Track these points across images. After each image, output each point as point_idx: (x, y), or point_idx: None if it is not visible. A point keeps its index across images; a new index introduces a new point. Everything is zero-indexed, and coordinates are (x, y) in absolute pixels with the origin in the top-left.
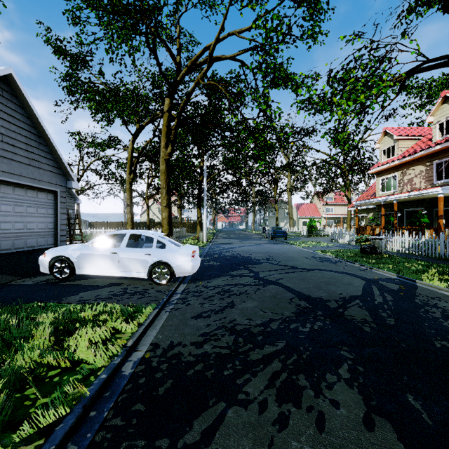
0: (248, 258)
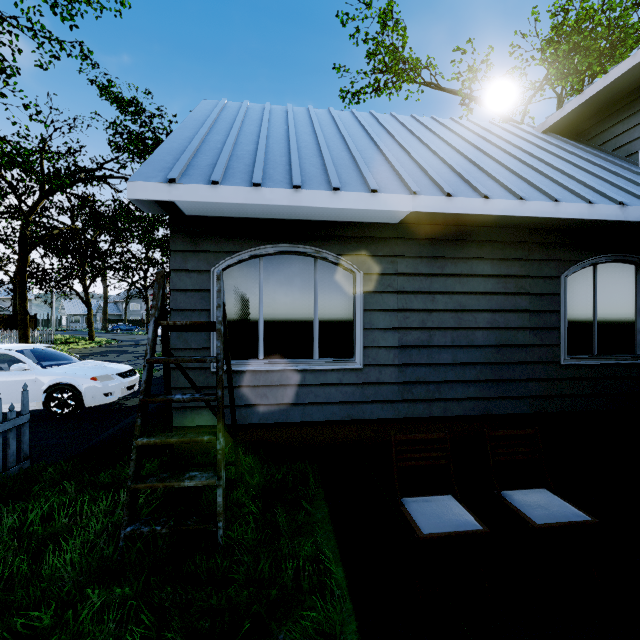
0: None
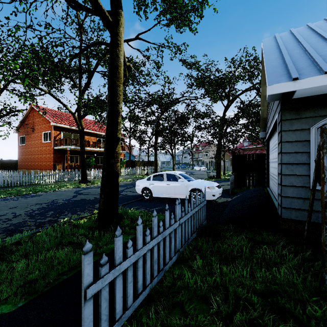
0: (50, 207)
